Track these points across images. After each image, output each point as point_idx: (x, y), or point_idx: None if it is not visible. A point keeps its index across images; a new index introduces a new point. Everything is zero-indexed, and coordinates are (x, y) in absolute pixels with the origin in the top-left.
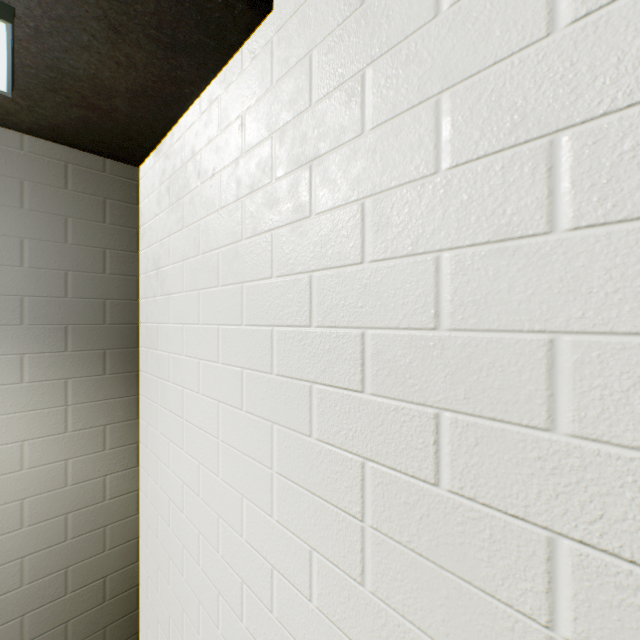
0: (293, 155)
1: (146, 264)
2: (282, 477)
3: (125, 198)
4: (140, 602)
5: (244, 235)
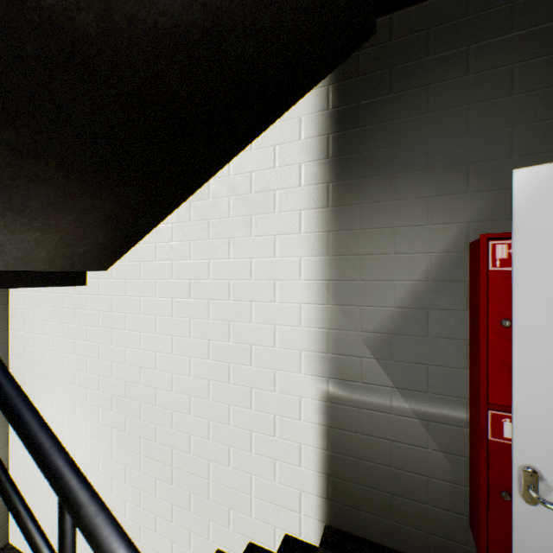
0: (94, 337)
1: (16, 339)
2: (91, 437)
3: (0, 303)
4: (10, 519)
5: (76, 353)
